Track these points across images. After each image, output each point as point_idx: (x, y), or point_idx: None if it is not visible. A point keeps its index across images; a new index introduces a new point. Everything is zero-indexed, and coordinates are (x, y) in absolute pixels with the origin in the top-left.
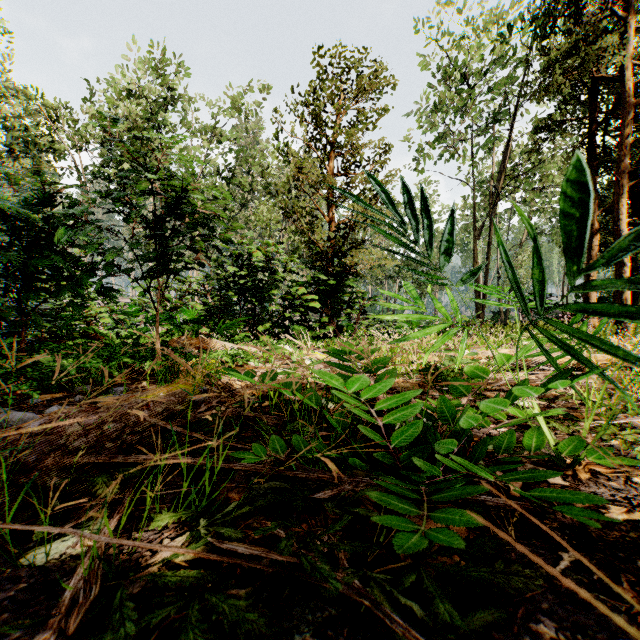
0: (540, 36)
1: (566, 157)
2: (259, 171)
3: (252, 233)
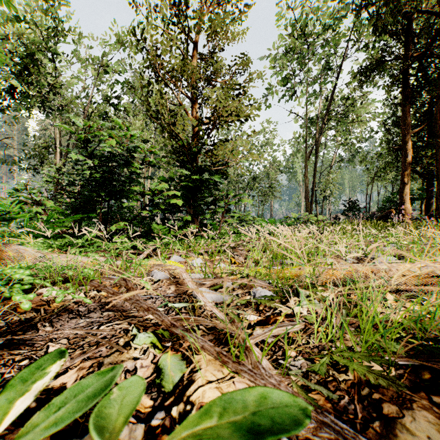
0: (356, 5)
1: (390, 85)
2: (141, 102)
3: (108, 123)
